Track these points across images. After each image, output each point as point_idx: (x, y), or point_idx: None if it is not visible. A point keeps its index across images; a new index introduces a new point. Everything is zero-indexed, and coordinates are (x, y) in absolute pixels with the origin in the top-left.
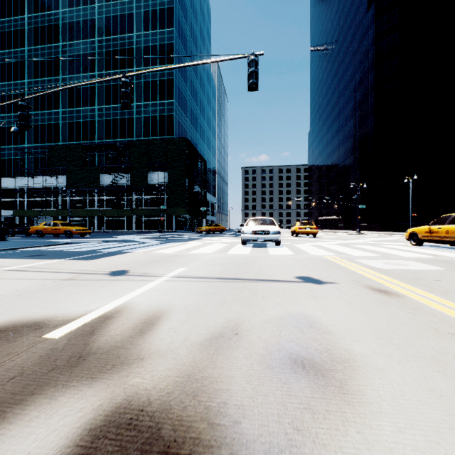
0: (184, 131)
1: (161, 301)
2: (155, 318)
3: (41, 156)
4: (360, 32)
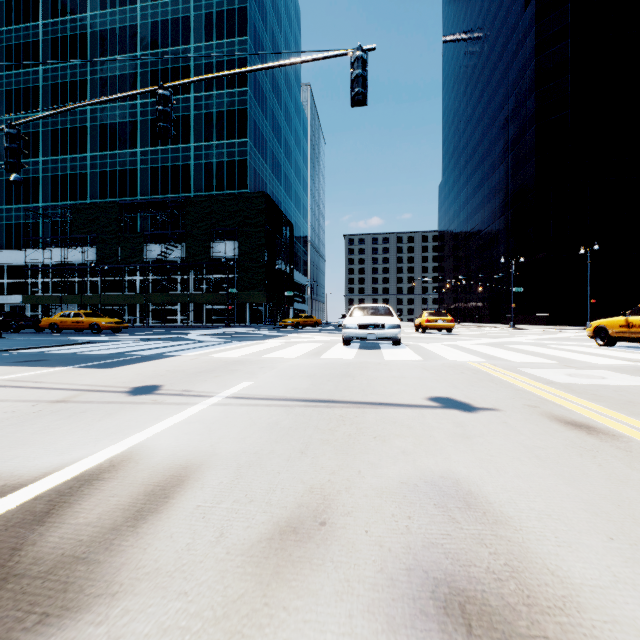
0: (262, 184)
1: (197, 444)
2: (175, 482)
3: (62, 219)
4: (515, 39)
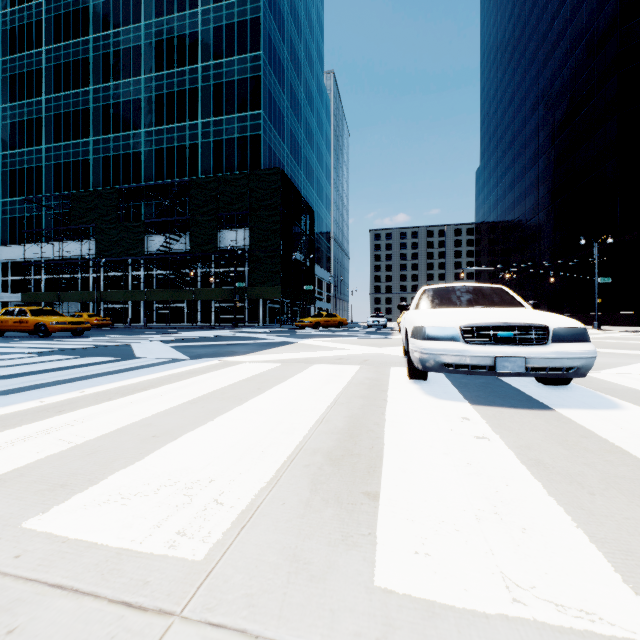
0: (279, 165)
1: None
2: None
3: (64, 210)
4: None
